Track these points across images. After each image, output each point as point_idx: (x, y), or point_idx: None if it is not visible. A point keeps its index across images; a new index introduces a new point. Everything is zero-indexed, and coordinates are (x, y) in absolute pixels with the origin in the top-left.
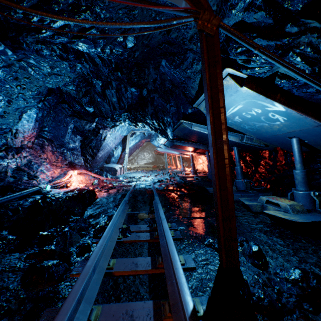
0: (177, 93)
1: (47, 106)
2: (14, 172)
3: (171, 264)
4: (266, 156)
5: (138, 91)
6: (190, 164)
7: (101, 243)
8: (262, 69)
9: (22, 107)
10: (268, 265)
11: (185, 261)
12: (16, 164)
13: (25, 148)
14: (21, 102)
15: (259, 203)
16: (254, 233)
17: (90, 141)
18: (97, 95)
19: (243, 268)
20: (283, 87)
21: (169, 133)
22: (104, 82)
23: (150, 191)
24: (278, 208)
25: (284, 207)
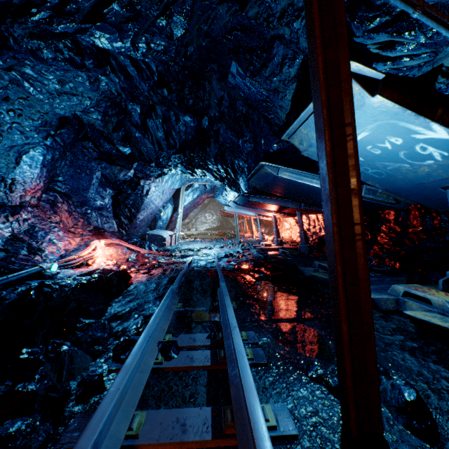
0: (256, 119)
1: (60, 143)
2: (8, 243)
3: (250, 433)
4: (391, 218)
5: (195, 120)
6: (271, 230)
7: (117, 383)
8: (415, 59)
9: (20, 144)
10: (438, 429)
11: (277, 419)
12: (11, 230)
13: (27, 207)
14: (17, 136)
15: (392, 296)
16: (393, 354)
17: (126, 197)
18: (134, 127)
19: (391, 437)
20: None
21: (242, 184)
22: (144, 107)
23: (213, 272)
24: (428, 307)
25: (439, 306)
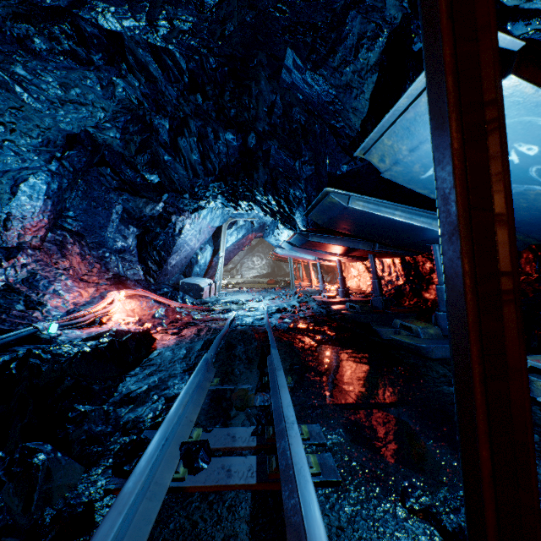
0: (318, 130)
1: (69, 169)
2: None
3: None
4: None
5: (239, 138)
6: (334, 278)
7: (102, 534)
8: None
9: (15, 168)
10: None
11: None
12: (5, 279)
13: (26, 249)
14: (10, 158)
15: None
16: None
17: (154, 237)
18: (162, 148)
19: None
20: None
21: (299, 220)
22: (174, 122)
23: (262, 333)
24: None
25: None
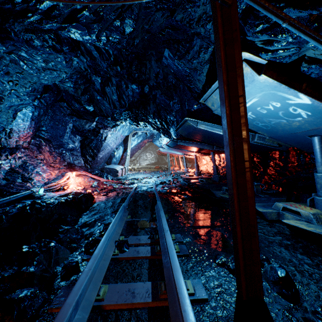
0: (182, 87)
1: (44, 104)
2: (7, 174)
3: (177, 296)
4: (276, 156)
5: (139, 87)
6: (193, 165)
7: (89, 265)
8: (286, 52)
9: (16, 104)
10: (299, 295)
11: (194, 289)
12: (10, 165)
13: (20, 149)
14: (14, 99)
15: (275, 210)
16: (273, 248)
17: (90, 141)
18: (96, 92)
19: (268, 300)
20: (310, 74)
21: (172, 133)
22: (103, 79)
23: (152, 194)
24: (298, 217)
25: (306, 216)
